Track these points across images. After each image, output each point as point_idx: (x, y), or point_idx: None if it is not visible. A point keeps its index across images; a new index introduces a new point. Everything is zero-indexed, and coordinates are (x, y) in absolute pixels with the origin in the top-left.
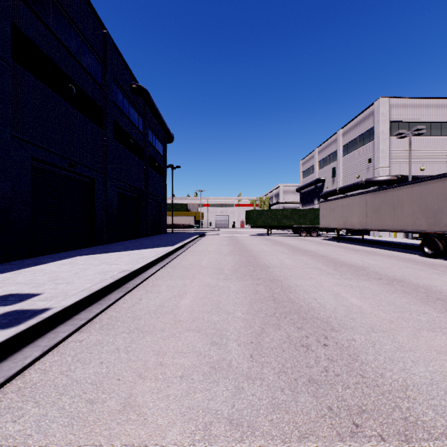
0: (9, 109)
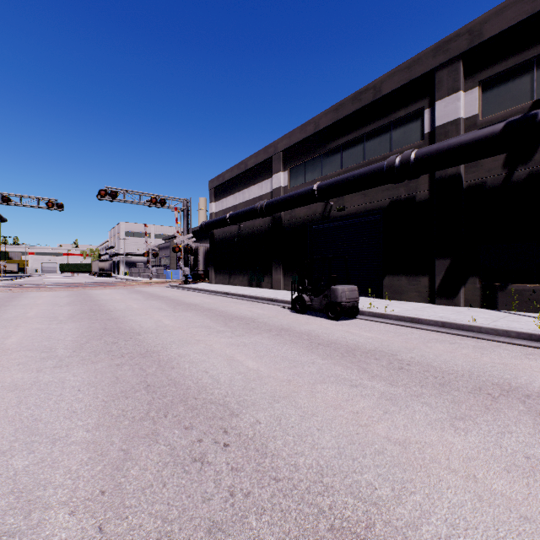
0: None
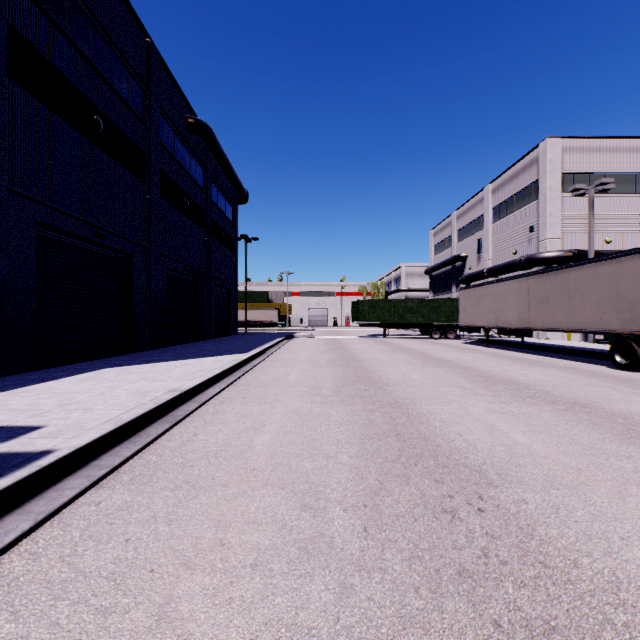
0: (3, 150)
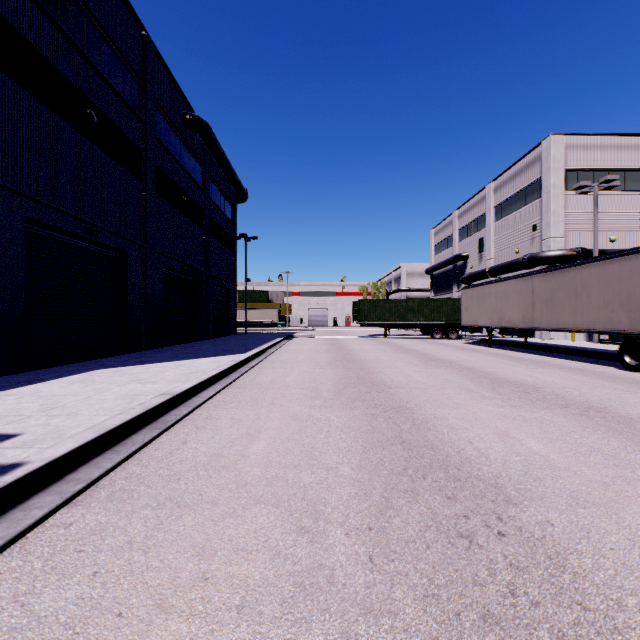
0: None
